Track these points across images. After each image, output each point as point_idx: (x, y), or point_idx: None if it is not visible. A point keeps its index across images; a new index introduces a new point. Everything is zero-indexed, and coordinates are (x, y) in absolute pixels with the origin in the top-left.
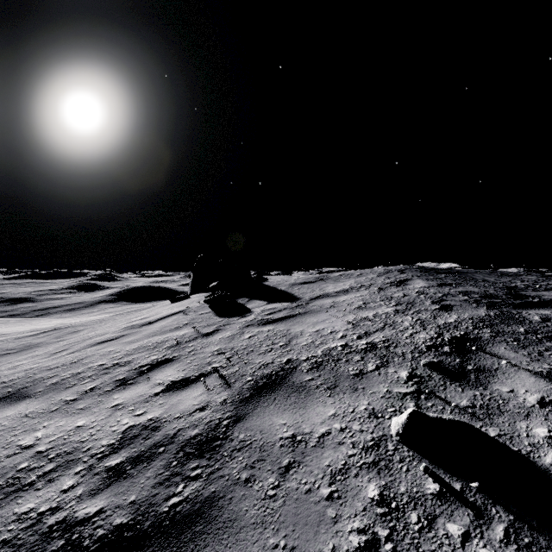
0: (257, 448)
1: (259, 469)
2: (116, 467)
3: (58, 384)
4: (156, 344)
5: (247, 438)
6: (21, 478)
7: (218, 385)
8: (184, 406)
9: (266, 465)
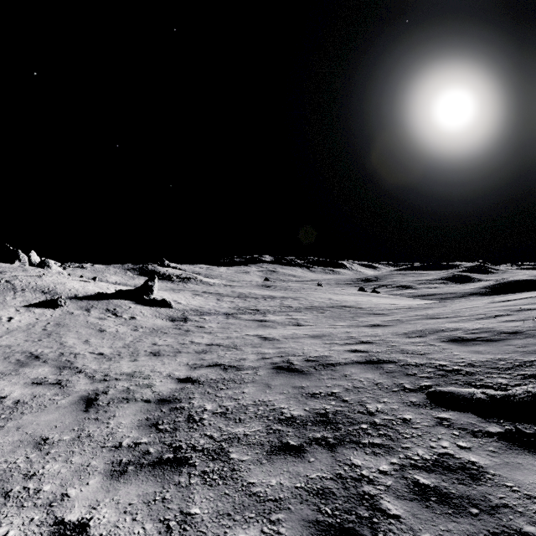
0: (532, 335)
1: (528, 338)
2: (474, 332)
3: (449, 317)
4: (505, 309)
5: (530, 333)
6: (443, 330)
7: (531, 322)
8: (507, 325)
9: (532, 337)
